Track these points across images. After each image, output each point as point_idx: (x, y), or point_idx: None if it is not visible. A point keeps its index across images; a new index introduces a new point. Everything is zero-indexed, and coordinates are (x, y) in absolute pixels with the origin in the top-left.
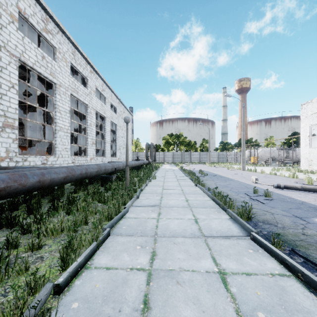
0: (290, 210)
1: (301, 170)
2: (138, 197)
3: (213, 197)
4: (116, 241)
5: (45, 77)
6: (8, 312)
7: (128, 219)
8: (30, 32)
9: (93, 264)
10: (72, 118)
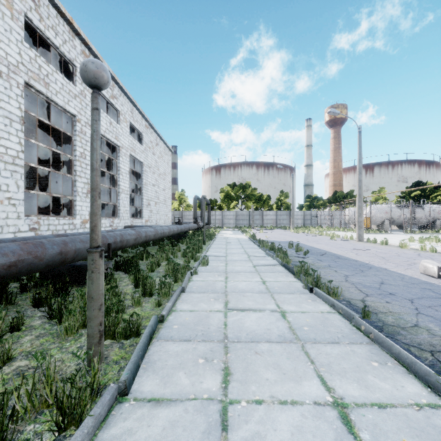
0: None
1: None
2: (125, 392)
3: None
4: None
5: None
6: None
7: None
8: None
9: None
10: None
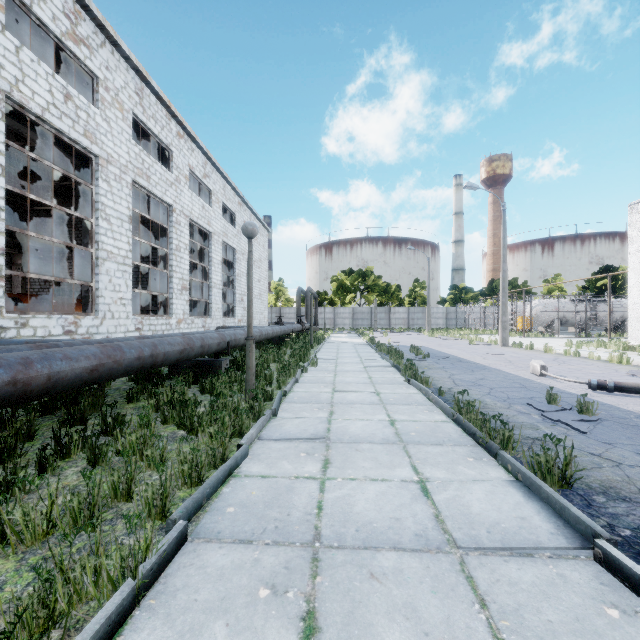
0: None
1: (631, 345)
2: (275, 414)
3: (455, 415)
4: (201, 565)
5: (72, 141)
6: None
7: (245, 480)
8: (45, 45)
9: None
10: (142, 237)
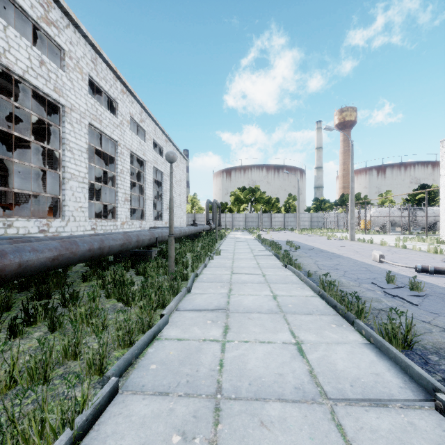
0: None
1: (442, 240)
2: (189, 291)
3: (320, 292)
4: (127, 414)
5: (45, 94)
6: None
7: (165, 342)
8: (26, 27)
9: None
10: (97, 164)
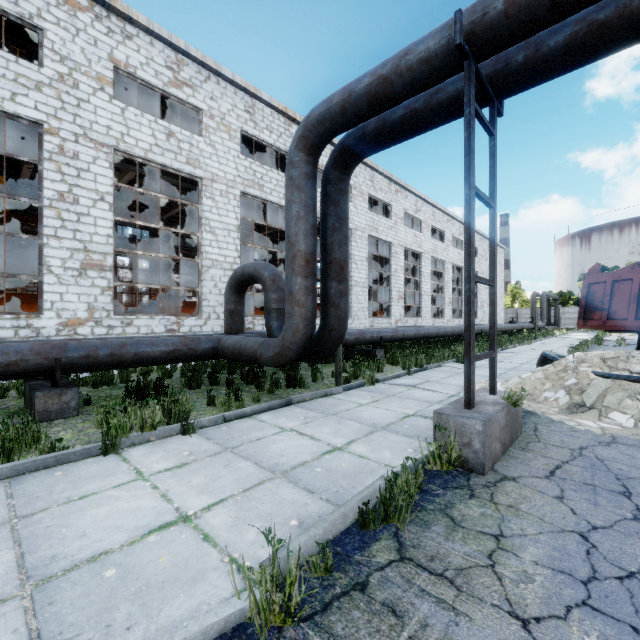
0: None
1: None
2: (502, 350)
3: None
4: None
5: (415, 251)
6: (462, 355)
7: None
8: None
9: None
10: None
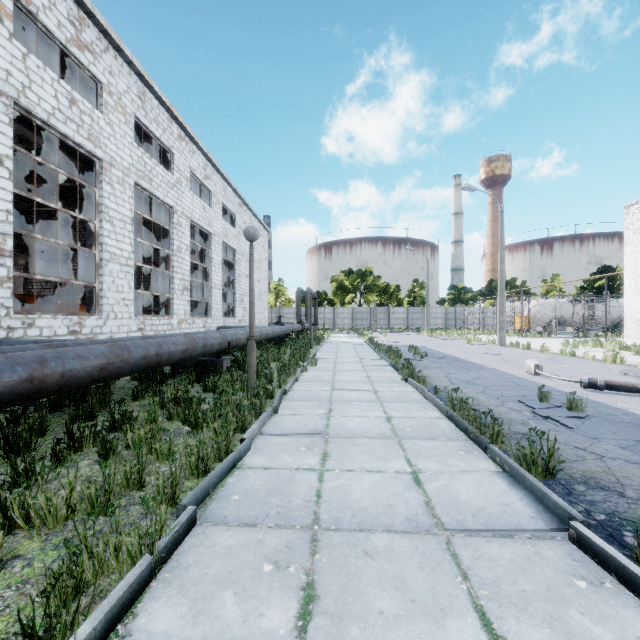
0: (639, 446)
1: (627, 345)
2: (276, 411)
3: (449, 412)
4: (210, 545)
5: (77, 145)
6: None
7: (248, 471)
8: (49, 50)
9: (132, 636)
10: (143, 237)
